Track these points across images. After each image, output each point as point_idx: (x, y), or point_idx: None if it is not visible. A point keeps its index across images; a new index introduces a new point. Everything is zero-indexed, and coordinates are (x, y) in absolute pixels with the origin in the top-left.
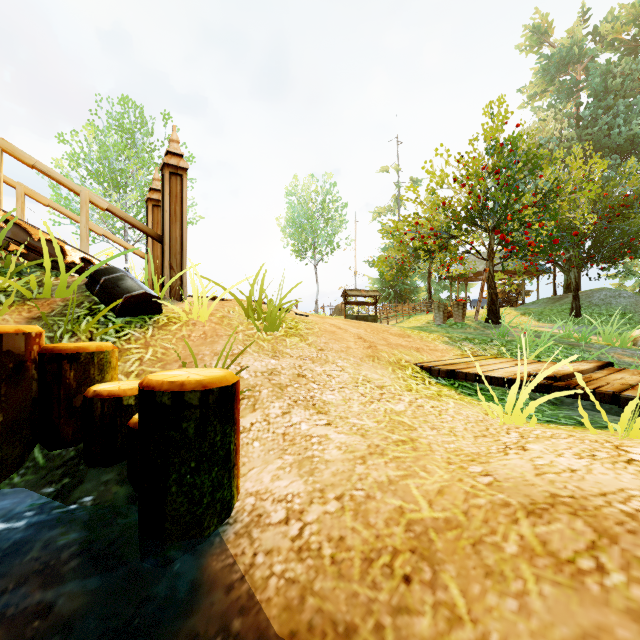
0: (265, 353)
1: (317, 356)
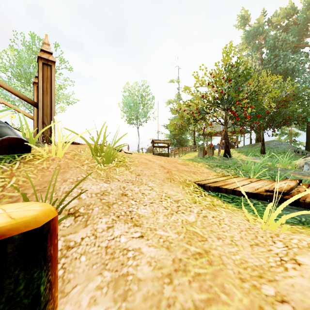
0: (101, 179)
1: (136, 179)
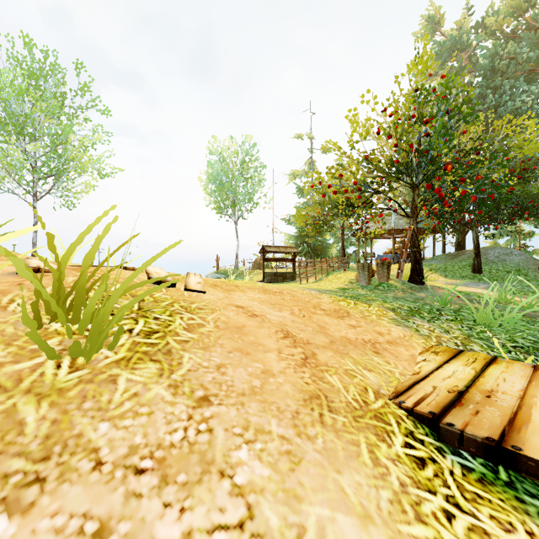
0: None
1: (184, 438)
